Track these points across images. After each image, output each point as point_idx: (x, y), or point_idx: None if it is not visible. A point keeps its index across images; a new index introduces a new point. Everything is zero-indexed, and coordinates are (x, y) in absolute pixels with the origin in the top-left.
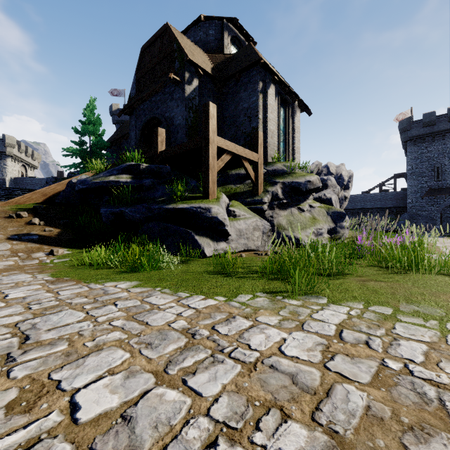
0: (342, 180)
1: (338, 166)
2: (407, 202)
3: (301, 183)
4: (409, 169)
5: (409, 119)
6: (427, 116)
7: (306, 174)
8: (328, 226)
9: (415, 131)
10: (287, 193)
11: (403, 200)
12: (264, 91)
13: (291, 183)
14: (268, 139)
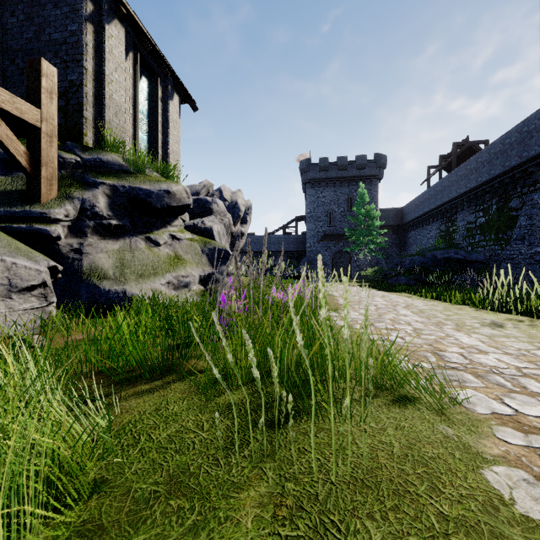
0: (237, 209)
1: (234, 192)
2: (306, 246)
3: (152, 193)
4: (308, 212)
5: (308, 161)
6: (322, 161)
7: (165, 180)
8: (200, 272)
9: (313, 173)
10: (124, 207)
11: (303, 244)
12: (97, 22)
13: (130, 190)
14: (108, 114)
